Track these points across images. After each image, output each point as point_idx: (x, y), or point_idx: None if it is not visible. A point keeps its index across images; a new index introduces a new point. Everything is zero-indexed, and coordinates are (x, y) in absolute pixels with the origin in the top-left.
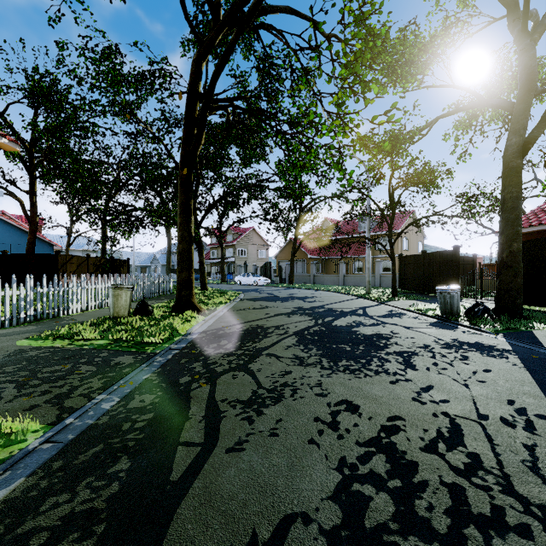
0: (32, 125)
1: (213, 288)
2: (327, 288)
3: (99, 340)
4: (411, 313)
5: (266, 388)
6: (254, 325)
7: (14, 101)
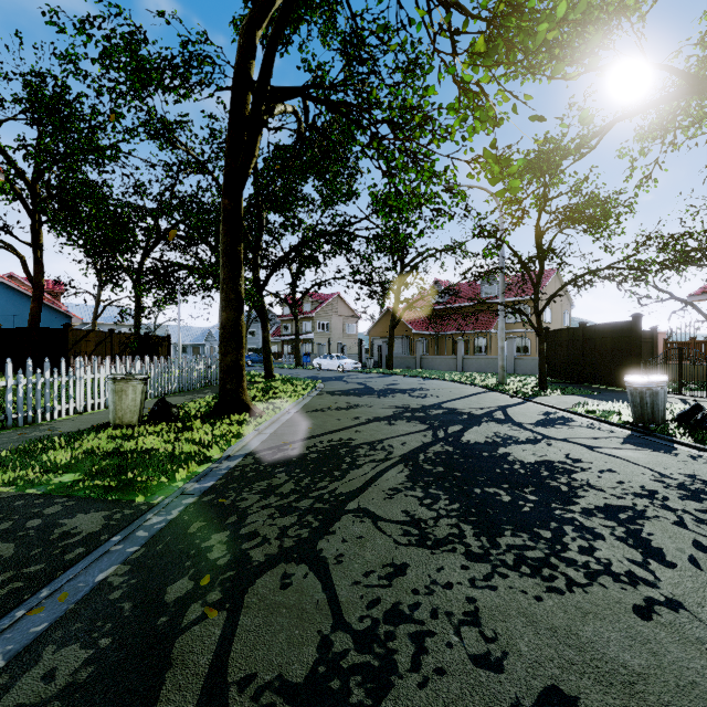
0: (22, 144)
1: (282, 376)
2: (440, 376)
3: (64, 474)
4: (580, 418)
5: (352, 629)
6: (335, 440)
7: (8, 118)
